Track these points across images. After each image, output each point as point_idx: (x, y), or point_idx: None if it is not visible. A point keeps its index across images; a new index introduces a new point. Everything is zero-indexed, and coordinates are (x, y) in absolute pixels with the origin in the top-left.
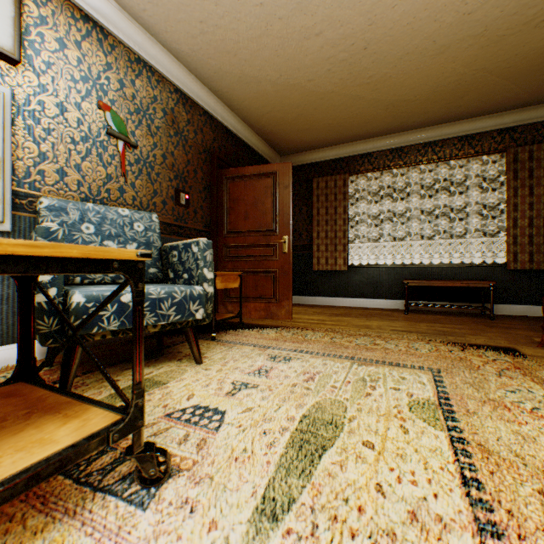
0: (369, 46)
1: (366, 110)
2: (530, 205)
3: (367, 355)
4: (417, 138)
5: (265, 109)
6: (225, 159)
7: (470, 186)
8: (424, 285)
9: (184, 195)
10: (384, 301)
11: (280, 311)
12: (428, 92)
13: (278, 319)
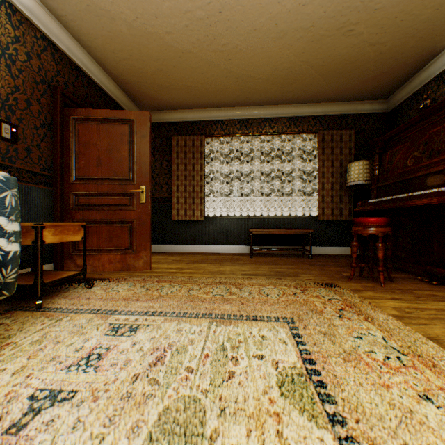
0: (224, 10)
1: (220, 79)
2: (332, 174)
3: (225, 308)
4: (259, 114)
5: (122, 54)
6: (74, 97)
7: (295, 156)
8: (265, 233)
9: (10, 128)
10: (234, 247)
11: (137, 262)
12: (269, 73)
13: (135, 270)
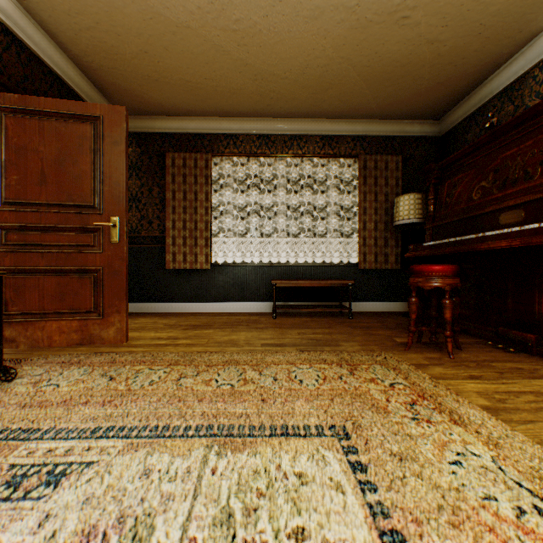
0: None
1: (233, 74)
2: (376, 210)
3: (235, 410)
4: (285, 129)
5: (83, 19)
6: None
7: (330, 187)
8: (293, 285)
9: None
10: (252, 304)
11: (106, 331)
12: (299, 71)
13: (103, 343)
